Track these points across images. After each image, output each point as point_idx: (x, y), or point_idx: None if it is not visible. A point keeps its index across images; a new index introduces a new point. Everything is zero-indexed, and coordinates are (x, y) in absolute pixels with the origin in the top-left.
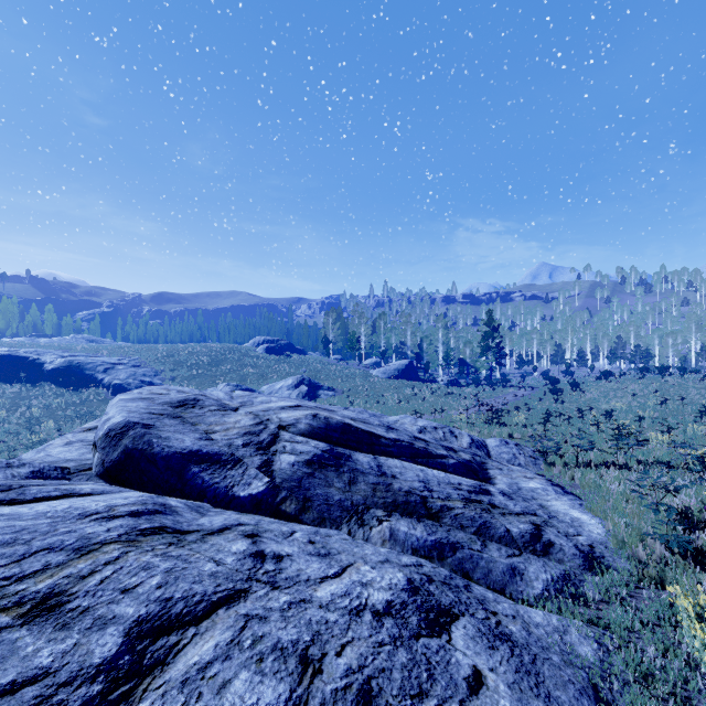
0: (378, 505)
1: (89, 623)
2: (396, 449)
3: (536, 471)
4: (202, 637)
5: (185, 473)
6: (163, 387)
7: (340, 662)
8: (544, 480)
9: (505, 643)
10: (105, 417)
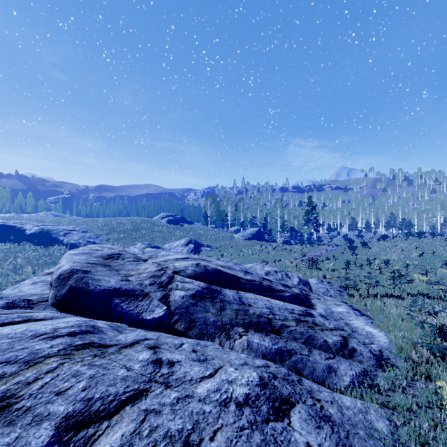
0: (239, 324)
1: (30, 420)
2: (251, 286)
3: (342, 300)
4: (112, 428)
5: (110, 304)
6: (99, 246)
7: (212, 445)
8: (347, 306)
9: (327, 423)
10: (58, 266)
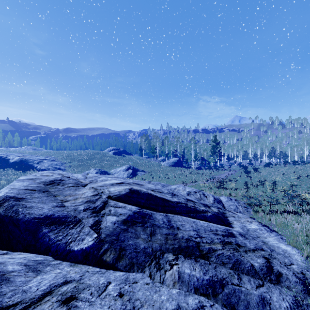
0: (169, 250)
1: None
2: (178, 208)
3: (249, 215)
4: None
5: (38, 233)
6: (51, 172)
7: None
8: (257, 222)
9: None
10: None
